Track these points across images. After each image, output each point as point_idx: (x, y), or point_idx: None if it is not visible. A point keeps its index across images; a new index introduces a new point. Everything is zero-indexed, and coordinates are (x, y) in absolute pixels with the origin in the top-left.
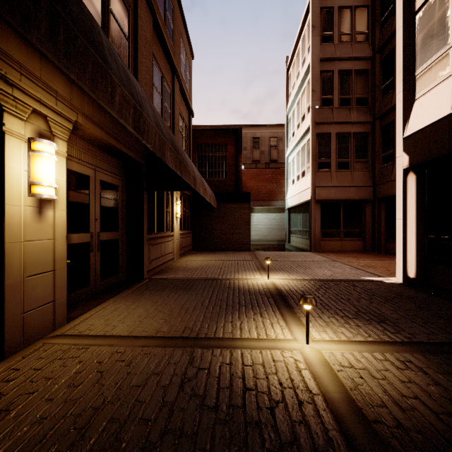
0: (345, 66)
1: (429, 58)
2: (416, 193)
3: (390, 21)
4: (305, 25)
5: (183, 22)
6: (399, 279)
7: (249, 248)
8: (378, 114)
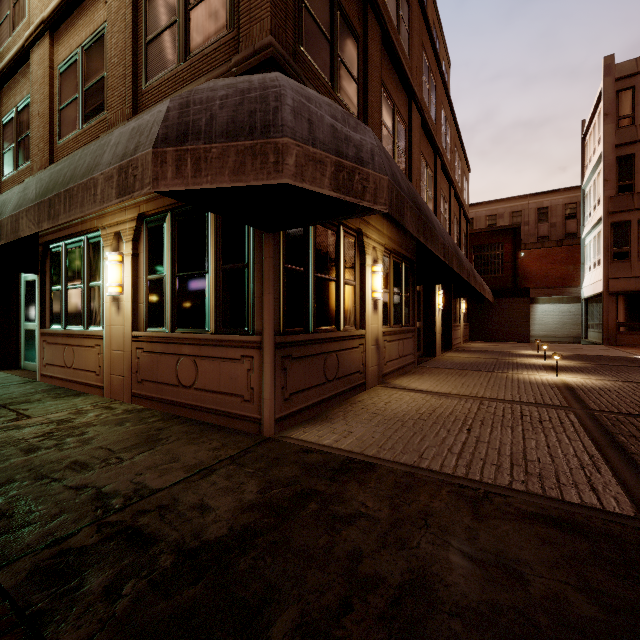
0: None
1: None
2: None
3: None
4: (600, 103)
5: (464, 158)
6: None
7: (528, 340)
8: None
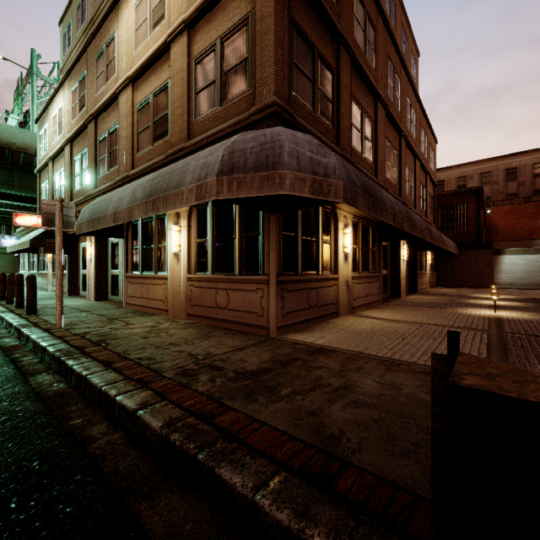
0: None
1: None
2: None
3: None
4: None
5: (431, 132)
6: None
7: (490, 286)
8: None
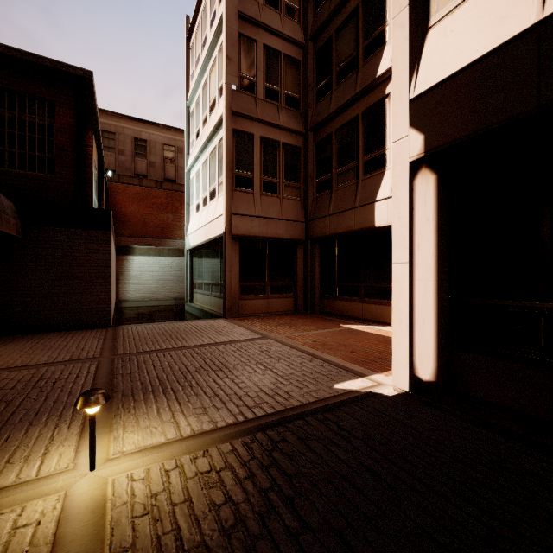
0: (272, 42)
1: None
2: (437, 209)
3: None
4: None
5: None
6: (400, 382)
7: (108, 322)
8: (312, 124)
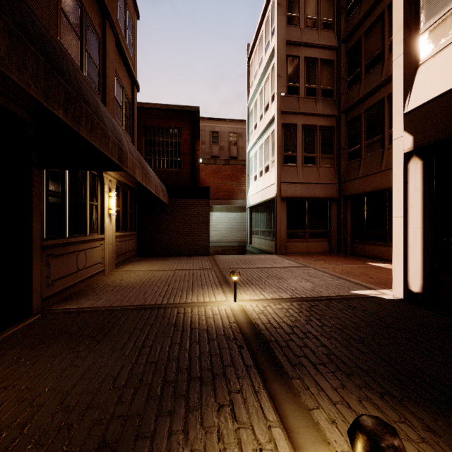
0: (311, 53)
1: (441, 7)
2: (422, 183)
3: (356, 9)
4: (269, 6)
5: None
6: (398, 293)
7: (208, 252)
8: (344, 108)
